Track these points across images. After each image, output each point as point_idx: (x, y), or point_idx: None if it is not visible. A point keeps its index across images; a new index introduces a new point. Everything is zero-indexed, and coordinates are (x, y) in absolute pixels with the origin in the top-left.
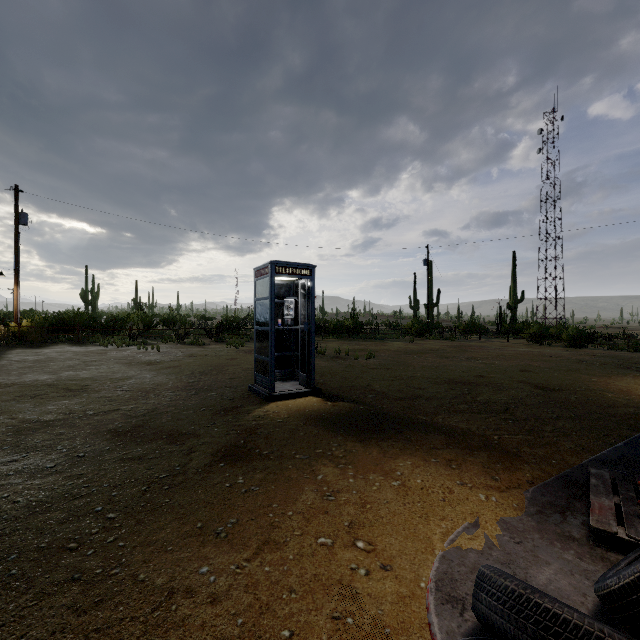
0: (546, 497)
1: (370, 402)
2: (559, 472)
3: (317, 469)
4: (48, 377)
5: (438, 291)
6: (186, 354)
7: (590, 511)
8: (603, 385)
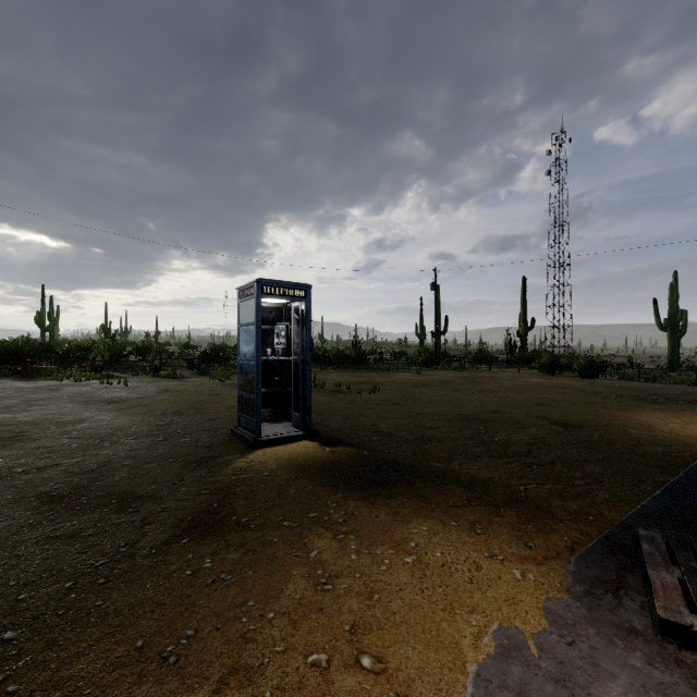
0: (592, 570)
1: (375, 446)
2: (600, 532)
3: (310, 542)
4: None
5: (446, 318)
6: (160, 389)
7: (653, 593)
8: (624, 420)
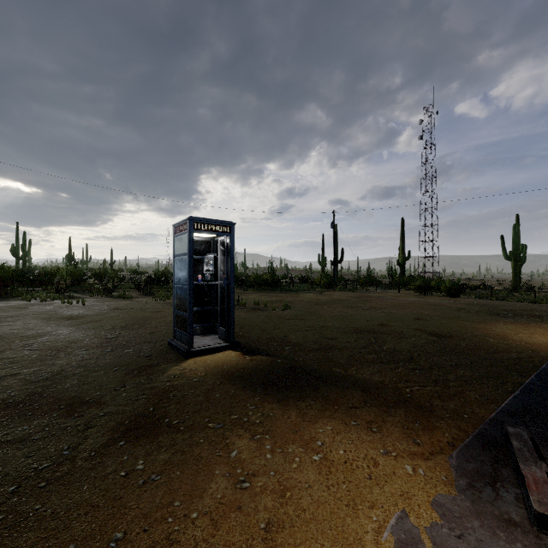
0: (471, 464)
1: (287, 355)
2: (474, 429)
3: (231, 443)
4: None
5: (342, 250)
6: (111, 307)
7: (527, 488)
8: (484, 331)
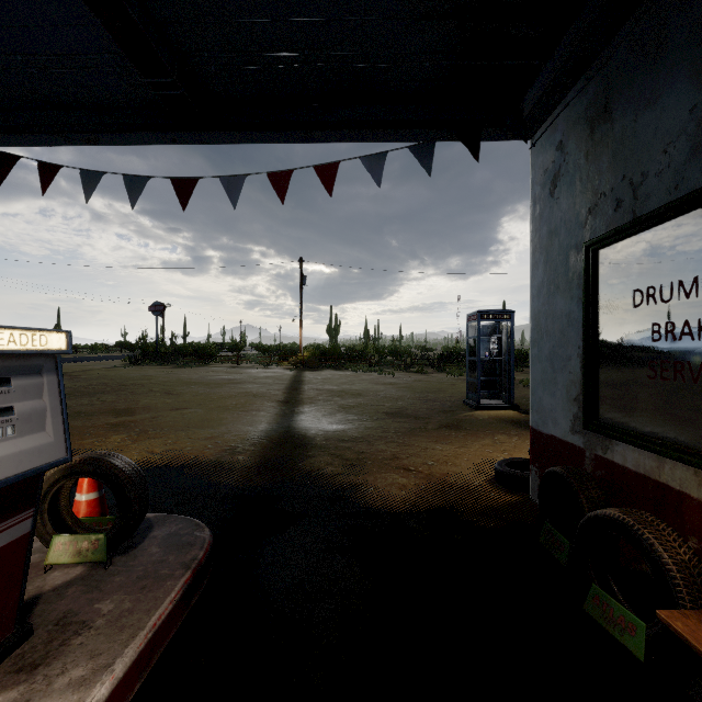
0: None
1: None
2: None
3: (496, 436)
4: (337, 387)
5: None
6: (414, 379)
7: None
8: None
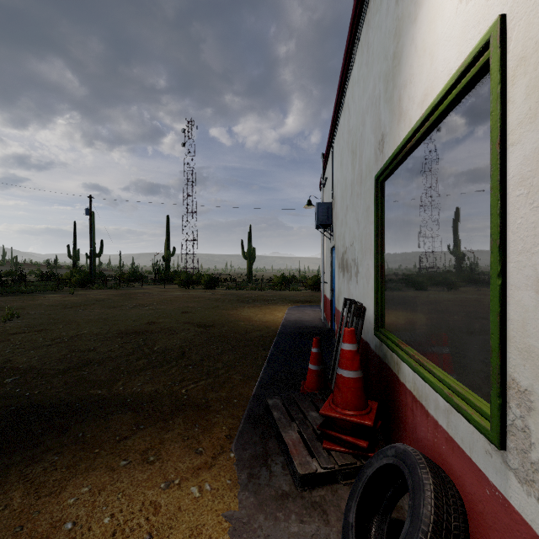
0: (248, 450)
1: (9, 391)
2: (244, 411)
3: None
4: None
5: (101, 242)
6: None
7: (291, 454)
8: (236, 316)
